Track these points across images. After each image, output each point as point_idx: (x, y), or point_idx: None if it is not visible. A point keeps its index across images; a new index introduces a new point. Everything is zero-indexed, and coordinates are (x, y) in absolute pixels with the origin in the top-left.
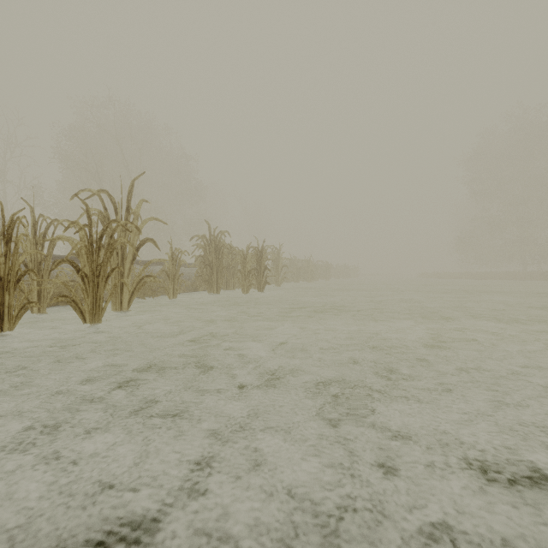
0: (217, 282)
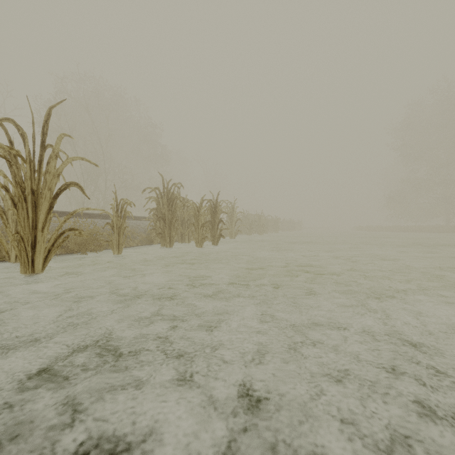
0: (170, 236)
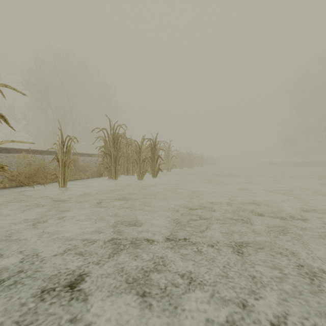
0: (115, 169)
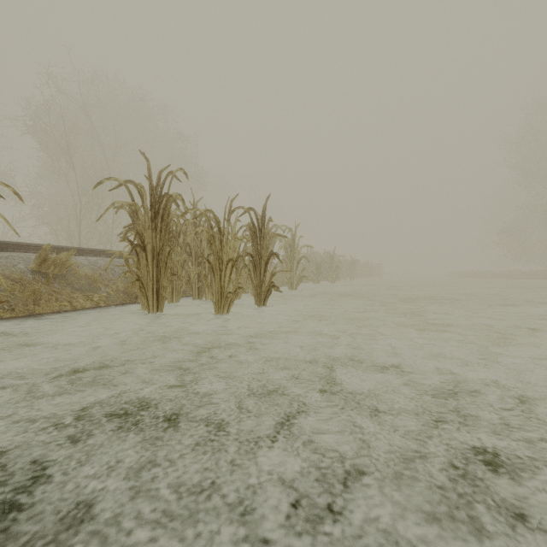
0: (157, 286)
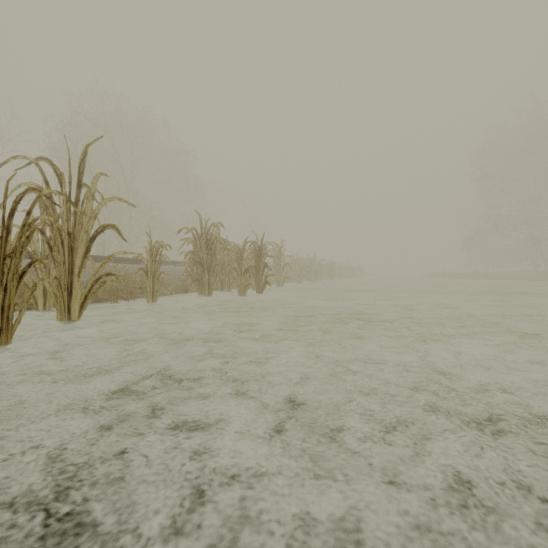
0: (208, 283)
